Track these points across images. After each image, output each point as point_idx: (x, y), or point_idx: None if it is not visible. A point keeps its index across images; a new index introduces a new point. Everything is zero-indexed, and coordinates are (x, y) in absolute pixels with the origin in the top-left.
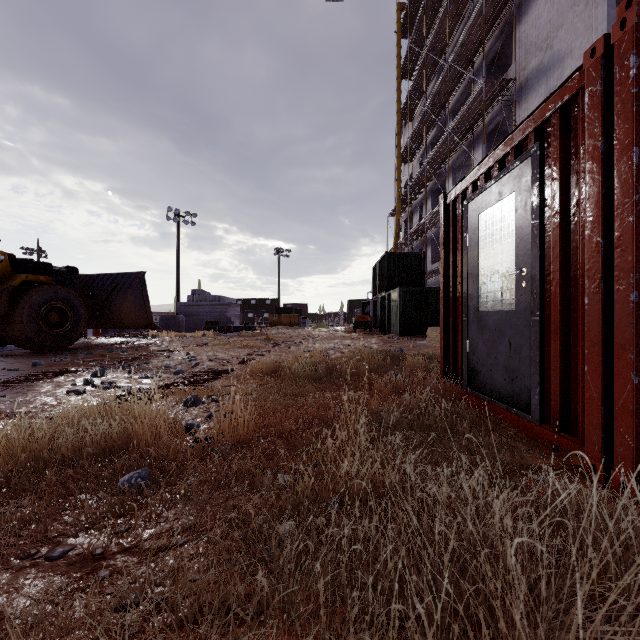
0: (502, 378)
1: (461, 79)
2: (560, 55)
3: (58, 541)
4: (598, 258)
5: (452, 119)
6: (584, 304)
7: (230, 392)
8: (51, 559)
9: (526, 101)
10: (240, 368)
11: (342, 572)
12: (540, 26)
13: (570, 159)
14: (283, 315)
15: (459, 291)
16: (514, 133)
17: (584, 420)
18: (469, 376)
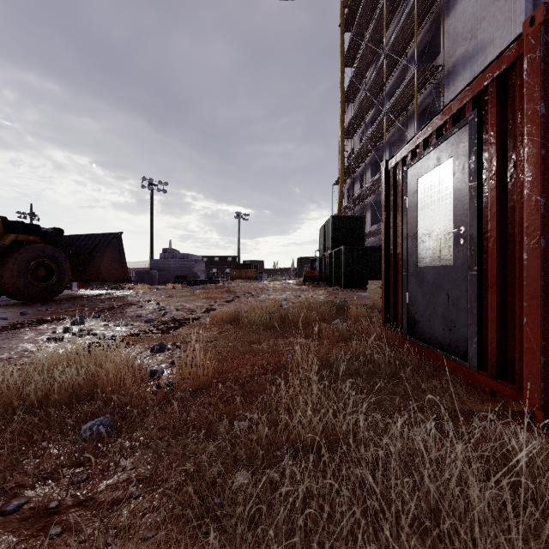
0: (440, 327)
1: (396, 66)
2: (483, 44)
3: (15, 493)
4: (537, 216)
5: (388, 101)
6: (522, 259)
7: (193, 339)
8: (4, 514)
9: (453, 84)
10: (203, 317)
11: (296, 535)
12: (465, 19)
13: (507, 124)
14: (242, 270)
15: (399, 248)
16: (452, 103)
17: (522, 368)
18: (409, 325)
